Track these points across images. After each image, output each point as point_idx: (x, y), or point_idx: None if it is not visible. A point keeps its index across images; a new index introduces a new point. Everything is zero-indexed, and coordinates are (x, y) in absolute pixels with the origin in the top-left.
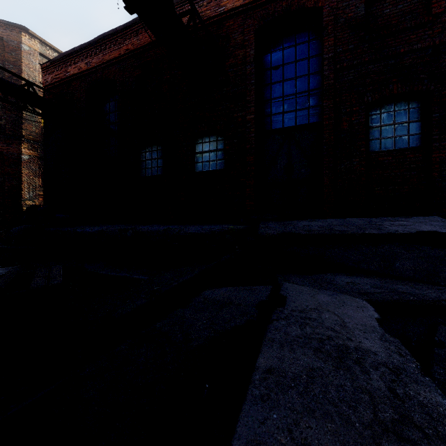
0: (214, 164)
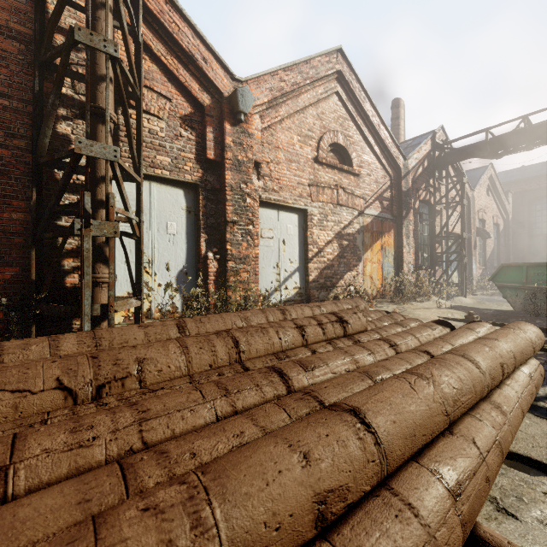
0: None
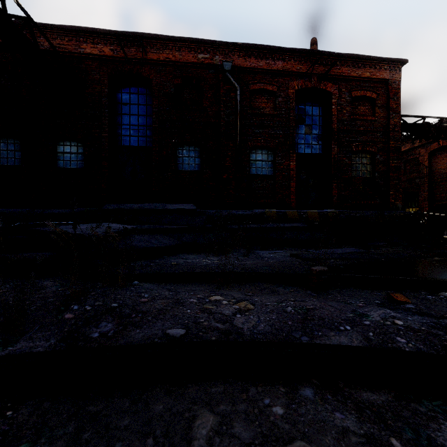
0: (75, 163)
